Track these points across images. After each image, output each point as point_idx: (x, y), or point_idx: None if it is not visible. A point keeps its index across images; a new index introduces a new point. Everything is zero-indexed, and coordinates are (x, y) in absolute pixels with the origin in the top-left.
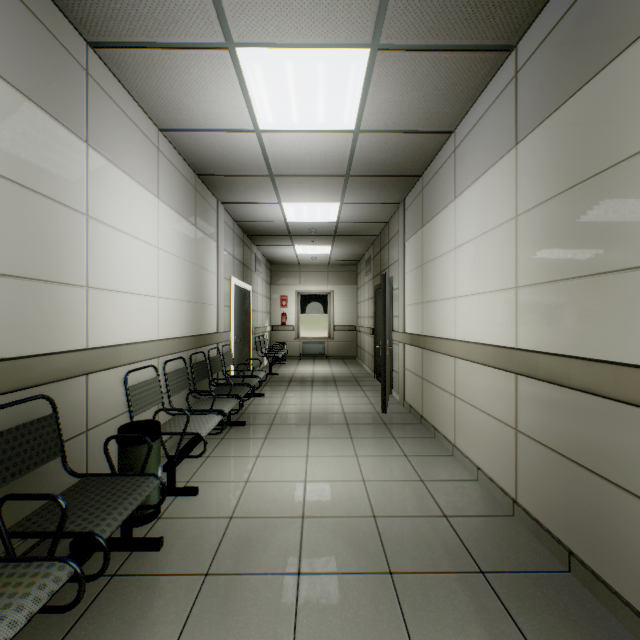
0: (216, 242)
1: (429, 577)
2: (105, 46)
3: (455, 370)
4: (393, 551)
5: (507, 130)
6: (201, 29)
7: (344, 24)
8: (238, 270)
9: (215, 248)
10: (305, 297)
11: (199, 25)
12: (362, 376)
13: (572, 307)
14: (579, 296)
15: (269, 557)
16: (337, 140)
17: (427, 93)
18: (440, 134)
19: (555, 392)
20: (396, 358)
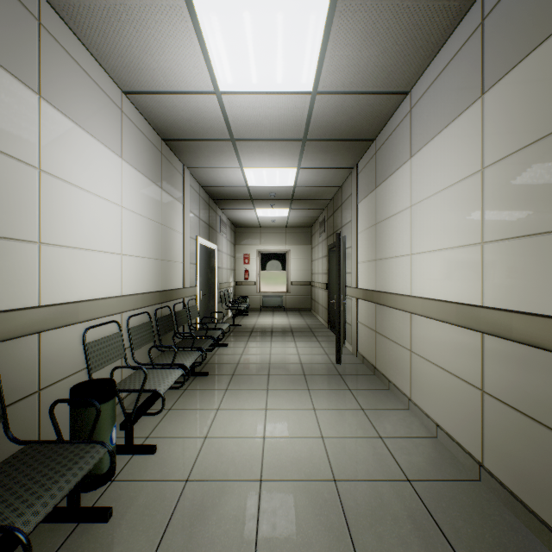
0: (182, 204)
1: None
2: None
3: (411, 325)
4: (357, 525)
5: (471, 81)
6: None
7: None
8: (204, 231)
9: (181, 209)
10: (265, 256)
11: None
12: (317, 327)
13: None
14: None
15: (224, 532)
16: (295, 102)
17: (386, 49)
18: (396, 95)
19: (534, 355)
20: (349, 311)
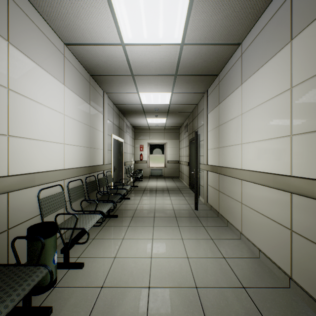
0: (103, 114)
1: None
2: None
3: (242, 187)
4: None
5: (283, 32)
6: None
7: None
8: (116, 131)
9: (102, 118)
10: (152, 146)
11: None
12: (182, 187)
13: None
14: None
15: None
16: (170, 50)
17: (228, 14)
18: (232, 45)
19: None
20: (202, 178)
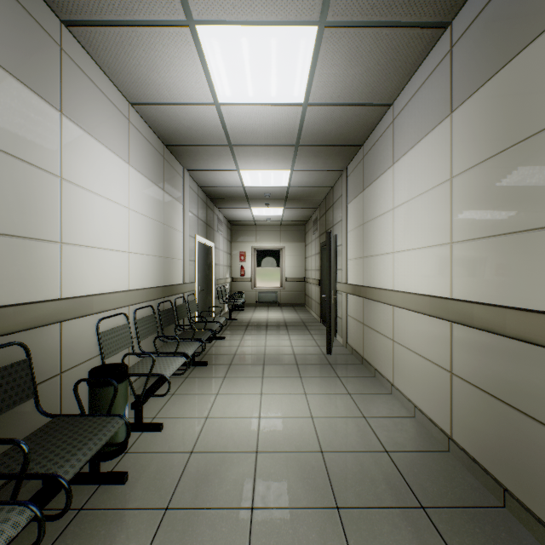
0: (182, 204)
1: (373, 512)
2: (77, 24)
3: (393, 317)
4: (339, 486)
5: (442, 100)
6: (164, 7)
7: (294, 1)
8: (202, 229)
9: (181, 209)
10: (260, 253)
11: (162, 3)
12: (310, 321)
13: (507, 261)
14: (514, 250)
15: (225, 491)
16: (288, 112)
17: (369, 68)
18: (380, 107)
19: (490, 339)
20: (340, 306)
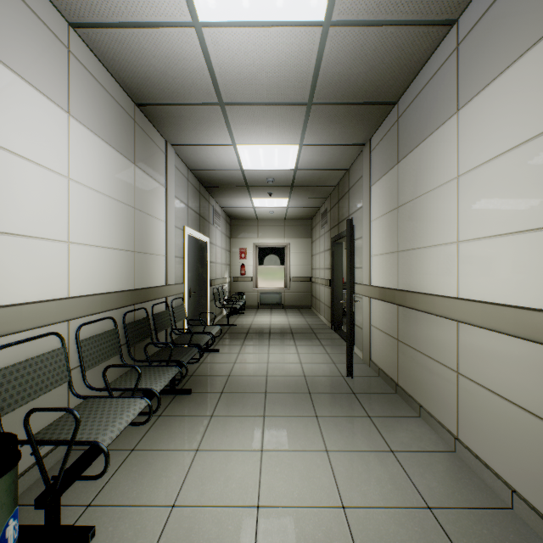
0: (165, 187)
1: None
2: None
3: (458, 338)
4: None
5: None
6: None
7: None
8: (193, 220)
9: (163, 193)
10: (263, 250)
11: None
12: (319, 327)
13: None
14: None
15: None
16: (300, 41)
17: None
18: (436, 27)
19: None
20: (359, 312)
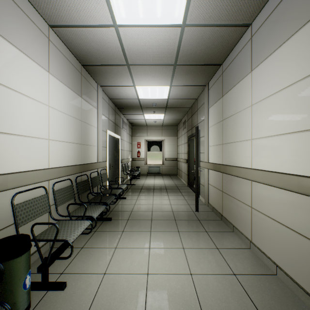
0: (96, 109)
1: None
2: None
3: (252, 189)
4: None
5: None
6: None
7: None
8: (112, 127)
9: (96, 112)
10: (150, 143)
11: None
12: (181, 186)
13: None
14: None
15: None
16: (170, 34)
17: None
18: (240, 27)
19: None
20: (202, 177)
